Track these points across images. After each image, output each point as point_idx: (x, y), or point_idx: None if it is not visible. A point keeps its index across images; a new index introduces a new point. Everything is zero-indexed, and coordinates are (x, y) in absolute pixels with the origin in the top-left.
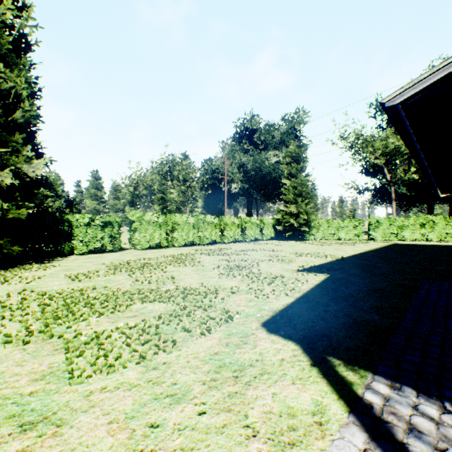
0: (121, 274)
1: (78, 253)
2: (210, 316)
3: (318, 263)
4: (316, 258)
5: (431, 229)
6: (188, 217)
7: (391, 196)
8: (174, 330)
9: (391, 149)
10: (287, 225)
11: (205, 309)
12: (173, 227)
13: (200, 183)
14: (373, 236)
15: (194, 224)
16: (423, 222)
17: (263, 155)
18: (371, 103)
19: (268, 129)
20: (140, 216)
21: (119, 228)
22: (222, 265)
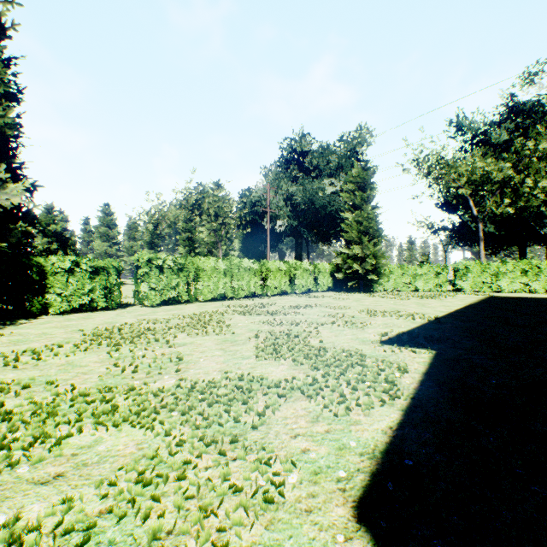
0: (97, 351)
1: (56, 312)
2: (231, 483)
3: (406, 327)
4: (399, 319)
5: (535, 277)
6: (217, 261)
7: (479, 236)
8: (128, 545)
9: (479, 175)
10: (350, 272)
11: (221, 452)
12: (196, 274)
13: (236, 220)
14: (460, 287)
15: (226, 271)
16: (525, 269)
17: (315, 183)
18: (451, 120)
19: (321, 152)
20: (149, 259)
21: (117, 276)
22: (263, 333)
